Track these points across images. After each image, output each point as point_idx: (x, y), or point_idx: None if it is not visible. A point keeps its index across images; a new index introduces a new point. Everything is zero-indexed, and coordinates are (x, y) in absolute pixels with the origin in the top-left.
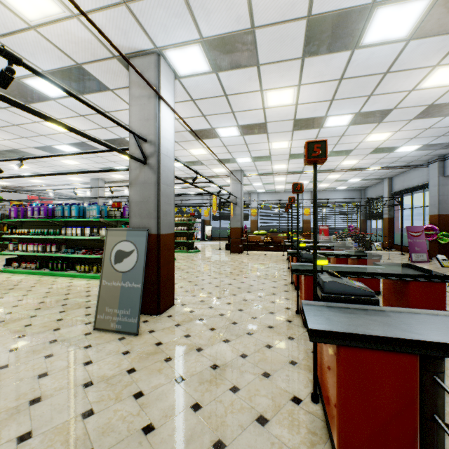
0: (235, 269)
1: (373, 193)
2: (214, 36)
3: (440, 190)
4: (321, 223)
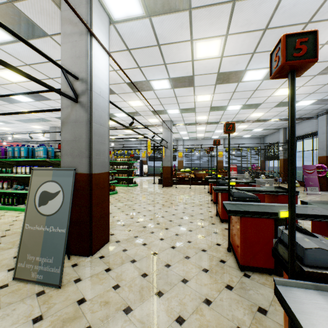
0: (166, 201)
1: (271, 140)
2: None
3: (327, 137)
4: (231, 163)
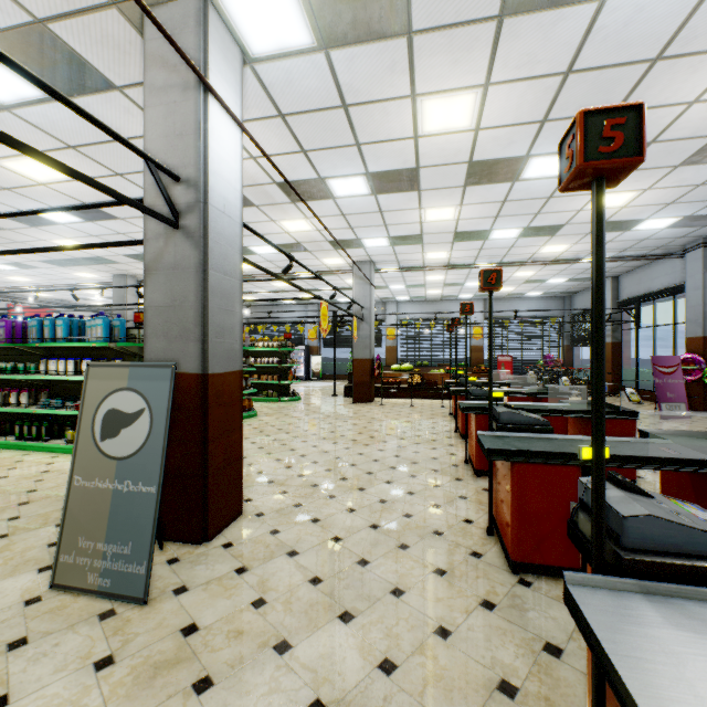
0: (361, 432)
1: (585, 302)
2: None
3: (706, 296)
4: (501, 351)
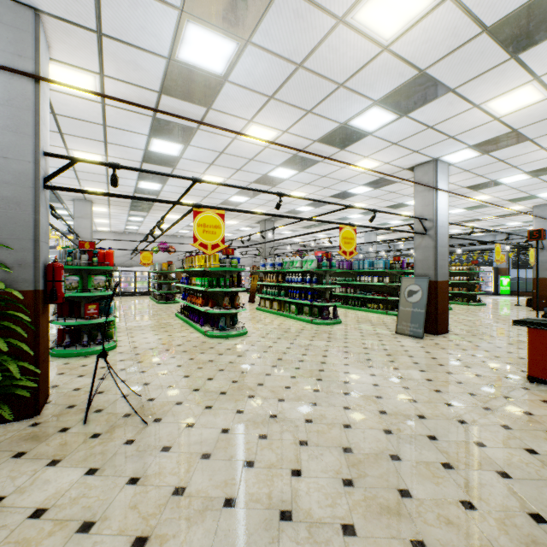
0: None
1: None
2: (479, 142)
3: None
4: None
